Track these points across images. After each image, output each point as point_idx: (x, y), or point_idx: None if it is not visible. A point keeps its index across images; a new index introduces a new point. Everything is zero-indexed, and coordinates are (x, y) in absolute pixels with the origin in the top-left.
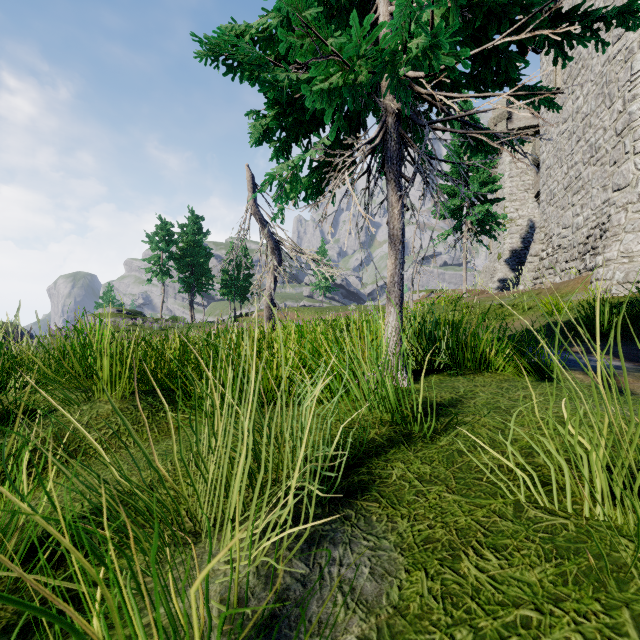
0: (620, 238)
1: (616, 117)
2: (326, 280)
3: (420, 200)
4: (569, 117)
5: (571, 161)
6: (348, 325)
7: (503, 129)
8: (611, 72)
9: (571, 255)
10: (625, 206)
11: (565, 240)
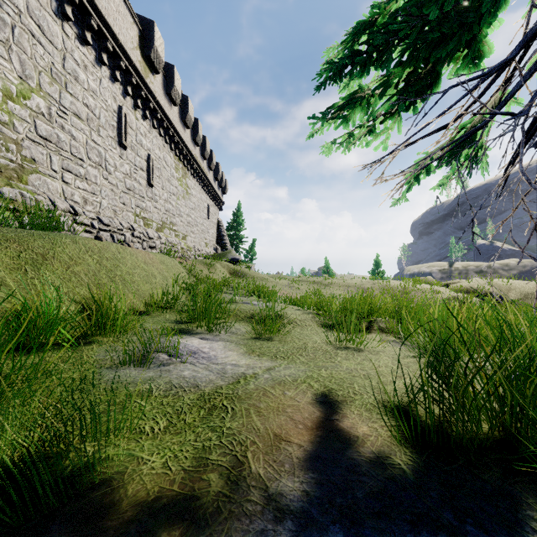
0: None
1: None
2: None
3: None
4: None
5: None
6: None
7: None
8: None
9: None
10: None
11: None
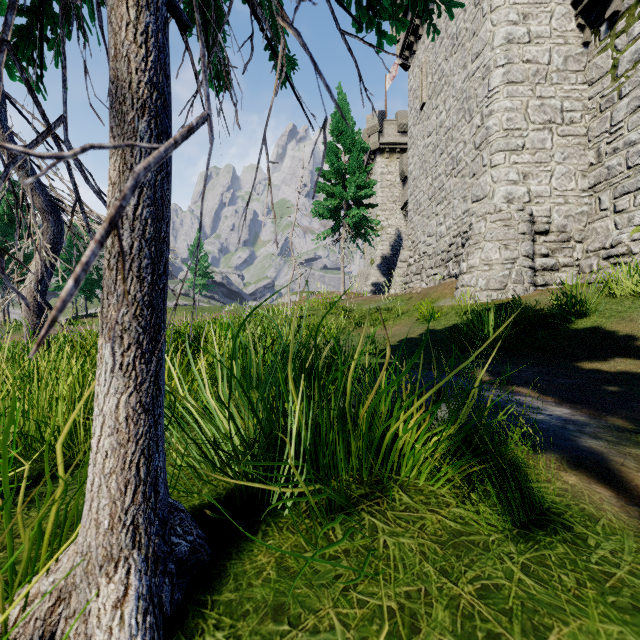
0: (481, 246)
1: (475, 131)
2: (202, 277)
3: (298, 193)
4: (433, 131)
5: (435, 173)
6: (196, 336)
7: (376, 141)
8: (471, 88)
9: (435, 262)
10: (484, 216)
11: (430, 248)
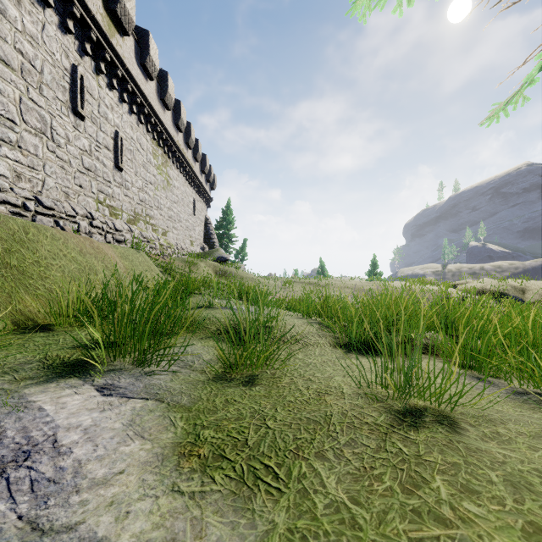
0: None
1: None
2: None
3: None
4: None
5: None
6: None
7: None
8: None
9: None
10: None
11: None
